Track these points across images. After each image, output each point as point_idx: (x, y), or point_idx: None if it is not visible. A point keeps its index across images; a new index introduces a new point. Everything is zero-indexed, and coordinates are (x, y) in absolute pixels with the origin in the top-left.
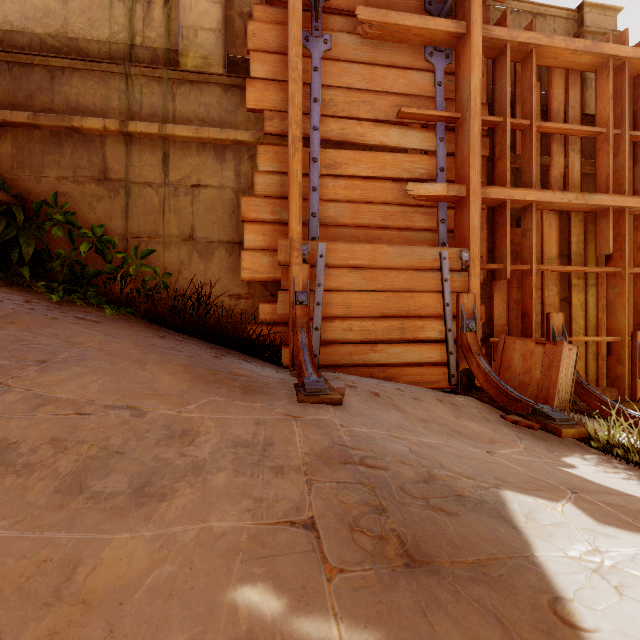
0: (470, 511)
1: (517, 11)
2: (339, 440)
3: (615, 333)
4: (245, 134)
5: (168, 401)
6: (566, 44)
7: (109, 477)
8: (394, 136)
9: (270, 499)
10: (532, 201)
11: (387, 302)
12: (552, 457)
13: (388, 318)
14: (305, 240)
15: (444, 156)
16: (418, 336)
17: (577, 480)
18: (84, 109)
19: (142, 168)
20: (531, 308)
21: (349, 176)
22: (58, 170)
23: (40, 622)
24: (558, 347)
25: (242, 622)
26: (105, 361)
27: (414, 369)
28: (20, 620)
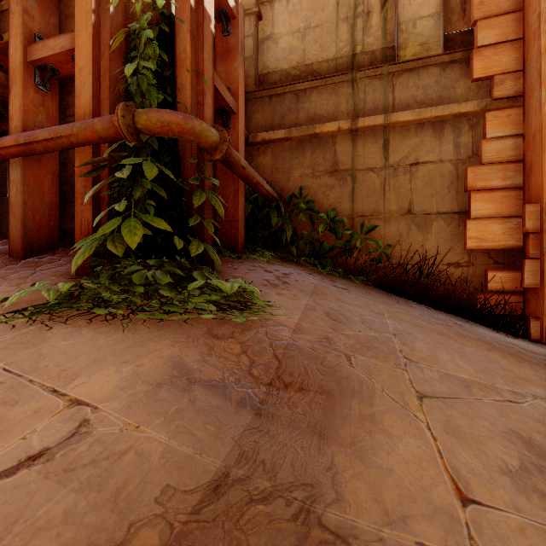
0: None
1: None
2: None
3: None
4: (469, 105)
5: None
6: None
7: None
8: None
9: None
10: None
11: None
12: None
13: None
14: None
15: None
16: None
17: None
18: (320, 118)
19: (365, 156)
20: None
21: None
22: (301, 169)
23: None
24: None
25: None
26: (423, 334)
27: None
28: None
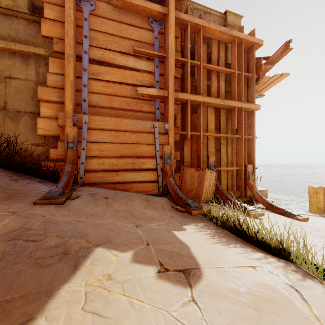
0: (59, 263)
1: (197, 9)
2: (29, 225)
3: (239, 165)
4: (41, 50)
5: None
6: (216, 27)
7: None
8: (132, 62)
9: None
10: (200, 101)
11: (125, 149)
12: (178, 226)
13: (125, 157)
14: (75, 113)
15: (158, 75)
16: (142, 167)
17: (168, 237)
18: None
19: None
20: (200, 153)
21: (106, 80)
22: None
23: None
24: (204, 171)
25: None
26: None
27: (140, 184)
28: None
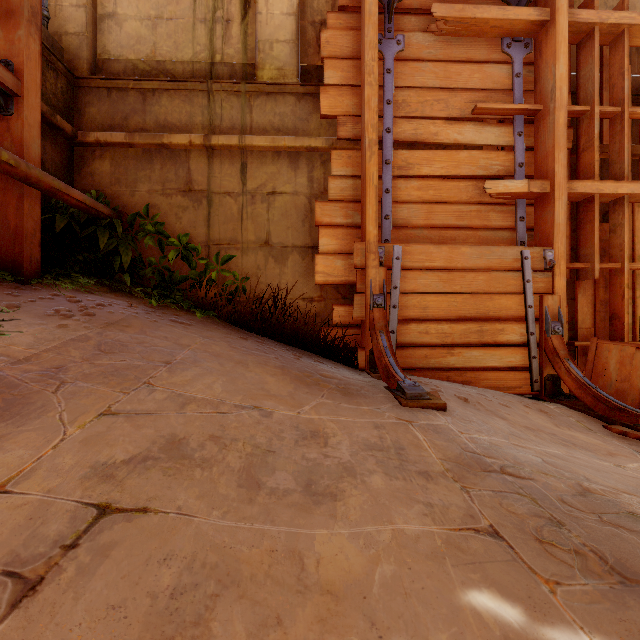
0: None
1: None
2: (466, 447)
3: None
4: (319, 140)
5: (284, 402)
6: None
7: (275, 474)
8: (469, 133)
9: (438, 504)
10: (624, 194)
11: (464, 304)
12: None
13: (466, 321)
14: (381, 243)
15: (523, 151)
16: (497, 339)
17: None
18: (171, 126)
19: (222, 178)
20: (622, 310)
21: (422, 177)
22: (149, 184)
23: (304, 608)
24: None
25: (492, 627)
26: (214, 362)
27: (493, 373)
28: (286, 604)
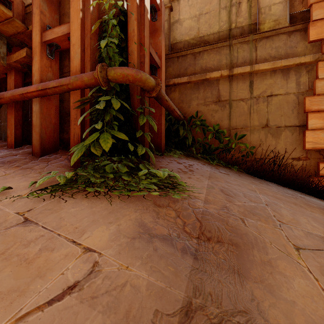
0: None
1: None
2: None
3: None
4: (307, 58)
5: None
6: None
7: None
8: None
9: None
10: None
11: None
12: None
13: None
14: None
15: None
16: None
17: None
18: (209, 69)
19: (238, 92)
20: None
21: None
22: (197, 101)
23: None
24: None
25: None
26: (284, 204)
27: None
28: None
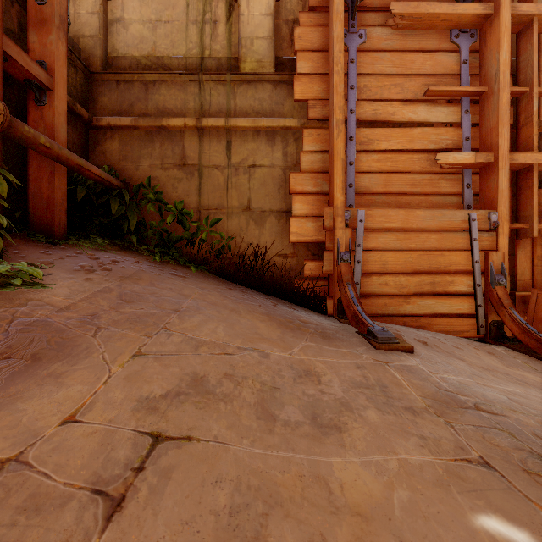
0: None
1: None
2: (440, 386)
3: None
4: (292, 121)
5: (276, 345)
6: None
7: (285, 408)
8: (421, 112)
9: (430, 437)
10: None
11: (419, 260)
12: None
13: (420, 274)
14: (346, 208)
15: (469, 127)
16: (448, 290)
17: None
18: (169, 111)
19: (211, 154)
20: None
21: (380, 150)
22: (150, 160)
23: (340, 527)
24: None
25: None
26: (213, 310)
27: (444, 319)
28: (325, 524)
